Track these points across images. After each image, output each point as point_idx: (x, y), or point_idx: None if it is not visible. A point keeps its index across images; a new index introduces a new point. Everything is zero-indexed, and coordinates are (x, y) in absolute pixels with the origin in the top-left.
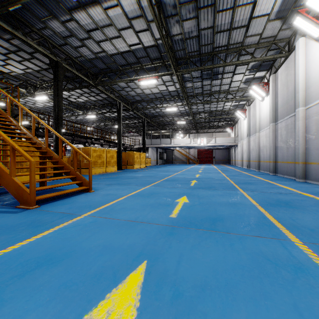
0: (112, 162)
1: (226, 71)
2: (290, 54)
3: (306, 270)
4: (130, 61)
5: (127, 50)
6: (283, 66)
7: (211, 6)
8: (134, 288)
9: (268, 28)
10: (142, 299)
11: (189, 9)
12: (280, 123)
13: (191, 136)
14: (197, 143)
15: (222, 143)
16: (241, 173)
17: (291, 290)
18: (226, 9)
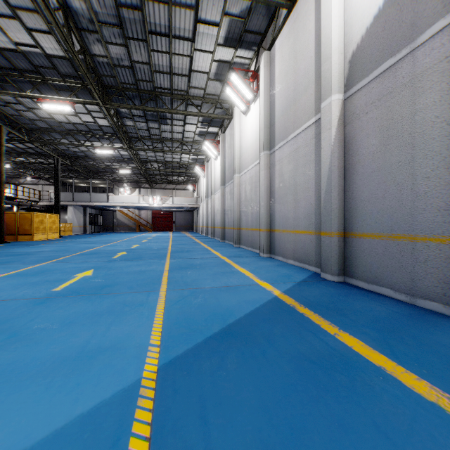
0: None
1: (175, 117)
2: (232, 118)
3: (146, 304)
4: (21, 66)
5: (13, 48)
6: (228, 128)
7: (142, 41)
8: None
9: (211, 85)
10: None
11: (113, 32)
12: (227, 187)
13: (143, 192)
14: (149, 203)
15: (181, 204)
16: (192, 241)
17: (119, 316)
18: (162, 51)
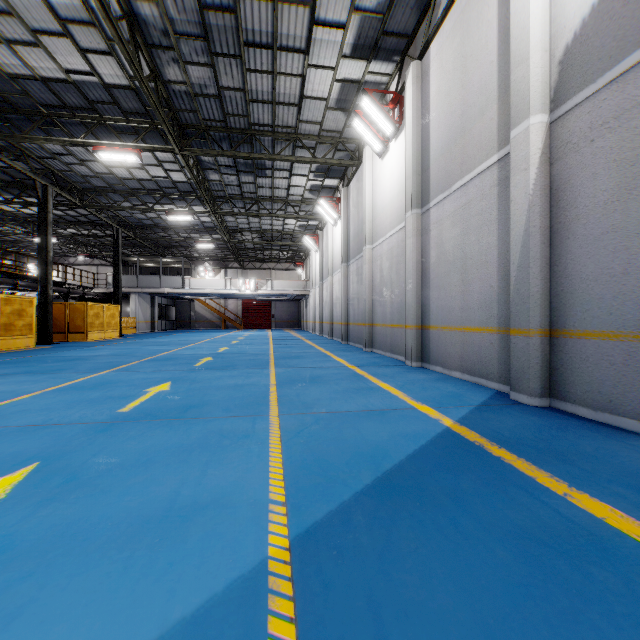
0: (20, 327)
1: (277, 166)
2: (360, 164)
3: (253, 436)
4: (71, 102)
5: (61, 77)
6: (354, 179)
7: (234, 57)
8: (5, 488)
9: (330, 118)
10: (14, 493)
11: (195, 47)
12: (352, 264)
13: (230, 274)
14: (239, 289)
15: (283, 290)
16: (301, 343)
17: (217, 452)
18: (261, 70)
